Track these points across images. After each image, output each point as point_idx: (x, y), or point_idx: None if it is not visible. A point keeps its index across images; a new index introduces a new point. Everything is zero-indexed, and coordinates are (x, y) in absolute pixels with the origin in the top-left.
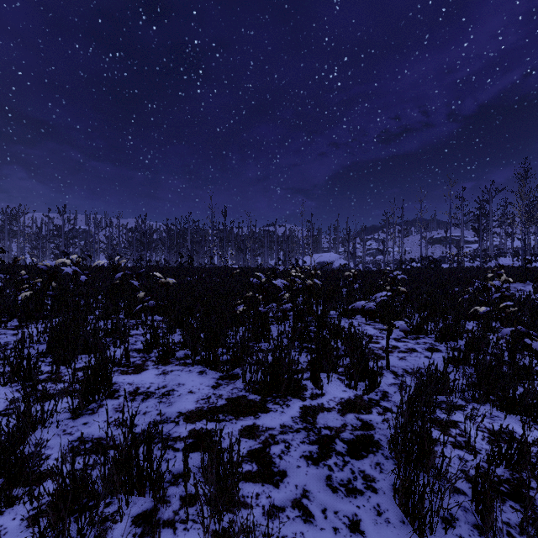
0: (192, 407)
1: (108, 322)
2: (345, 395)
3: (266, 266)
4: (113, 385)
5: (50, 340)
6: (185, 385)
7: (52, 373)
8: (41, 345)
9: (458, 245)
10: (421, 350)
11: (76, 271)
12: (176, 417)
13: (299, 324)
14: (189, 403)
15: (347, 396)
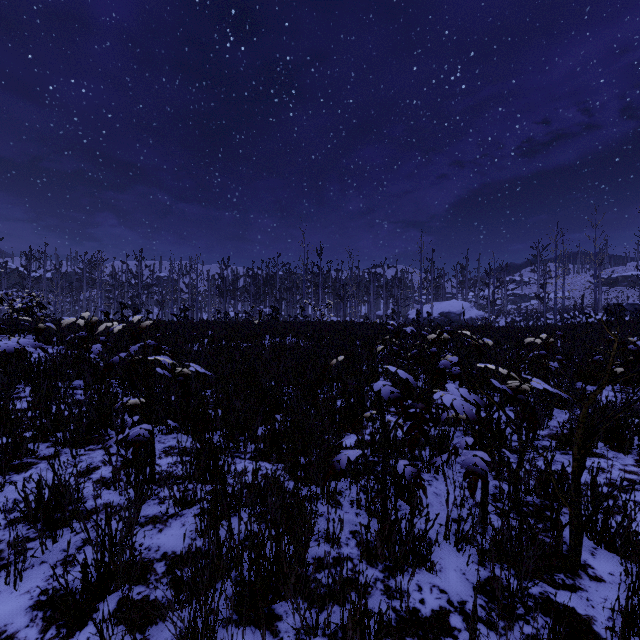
0: None
1: (78, 454)
2: None
3: (373, 317)
4: None
5: None
6: None
7: None
8: None
9: None
10: None
11: (83, 339)
12: None
13: None
14: None
15: None
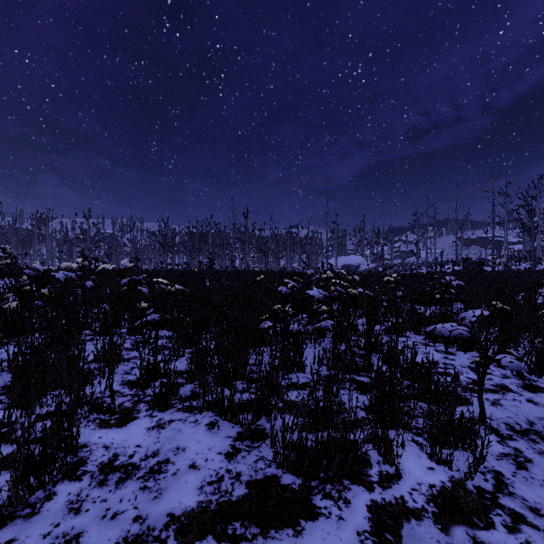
0: (193, 502)
1: (106, 339)
2: (435, 479)
3: (289, 269)
4: (78, 452)
5: (15, 371)
6: (186, 451)
7: (4, 424)
8: (10, 374)
9: (498, 247)
10: (517, 389)
11: (80, 276)
12: (163, 527)
13: (338, 344)
14: (188, 491)
15: (439, 481)
